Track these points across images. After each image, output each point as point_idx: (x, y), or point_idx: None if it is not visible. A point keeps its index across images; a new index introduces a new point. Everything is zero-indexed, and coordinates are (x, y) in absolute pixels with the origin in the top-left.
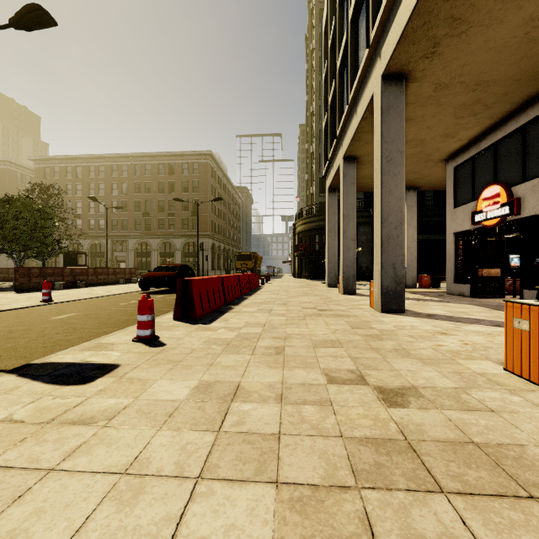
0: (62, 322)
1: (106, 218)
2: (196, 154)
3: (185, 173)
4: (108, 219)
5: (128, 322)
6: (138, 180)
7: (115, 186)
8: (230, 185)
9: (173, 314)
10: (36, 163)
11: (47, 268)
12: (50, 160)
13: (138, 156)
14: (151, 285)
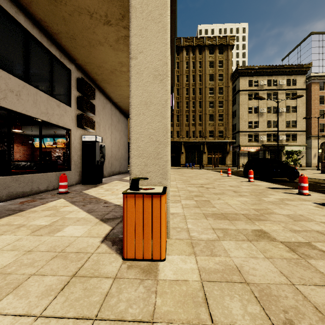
0: None
1: None
2: None
3: None
4: None
5: None
6: None
7: None
8: None
9: None
10: None
11: None
12: None
13: None
14: None
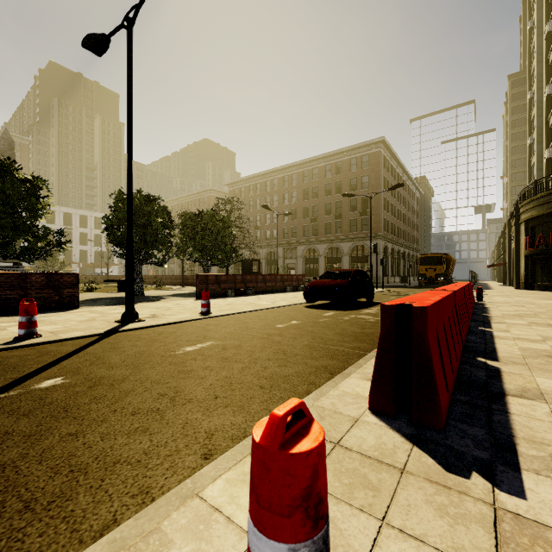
0: (180, 364)
1: (276, 225)
2: (365, 145)
3: (353, 170)
4: (280, 228)
5: (271, 388)
6: (306, 186)
7: (286, 196)
8: (405, 176)
9: (370, 395)
10: (229, 187)
11: (221, 275)
12: (238, 182)
13: (306, 162)
14: (317, 297)
